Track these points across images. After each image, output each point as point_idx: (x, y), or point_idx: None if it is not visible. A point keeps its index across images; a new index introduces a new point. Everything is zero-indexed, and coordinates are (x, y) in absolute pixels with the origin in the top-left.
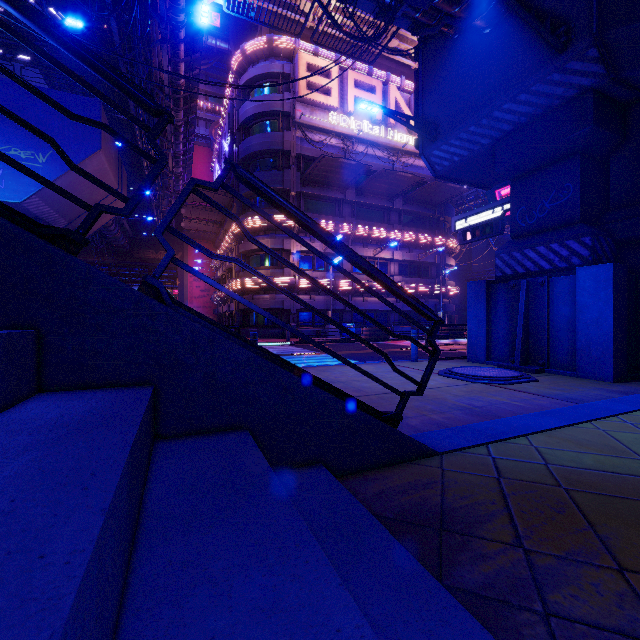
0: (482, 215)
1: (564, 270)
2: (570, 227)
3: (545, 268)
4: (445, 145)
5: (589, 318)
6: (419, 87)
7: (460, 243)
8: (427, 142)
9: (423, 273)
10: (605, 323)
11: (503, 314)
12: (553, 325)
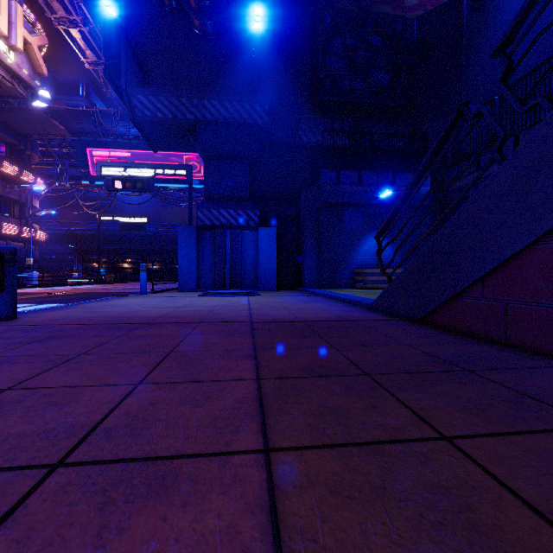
0: (133, 170)
1: (246, 228)
2: (245, 202)
3: (234, 224)
4: (154, 97)
5: (265, 257)
6: (122, 19)
7: (108, 189)
8: (132, 81)
9: (2, 209)
10: (273, 259)
11: (209, 253)
12: (244, 261)
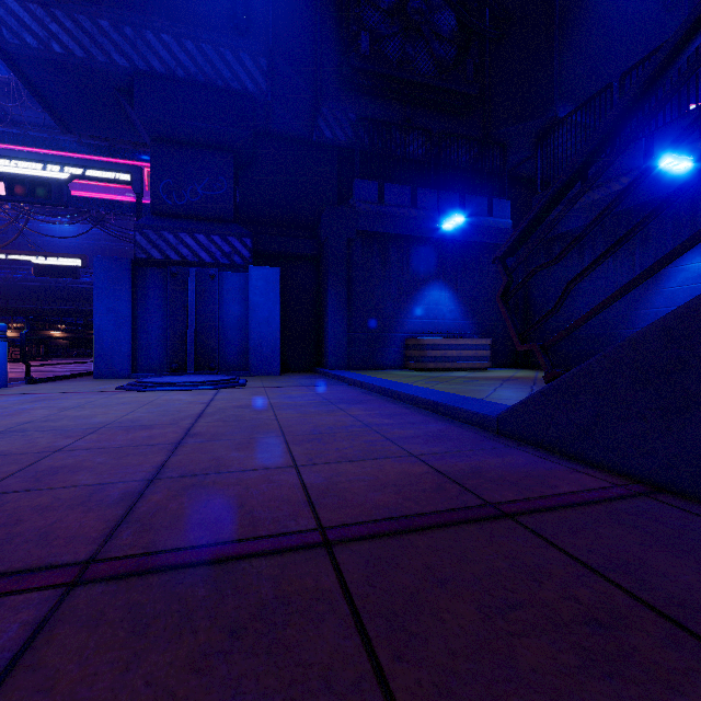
0: (30, 165)
1: (227, 267)
2: (227, 224)
3: (206, 260)
4: (41, 8)
5: (261, 317)
6: None
7: None
8: None
9: None
10: (274, 322)
11: (158, 309)
12: (223, 324)
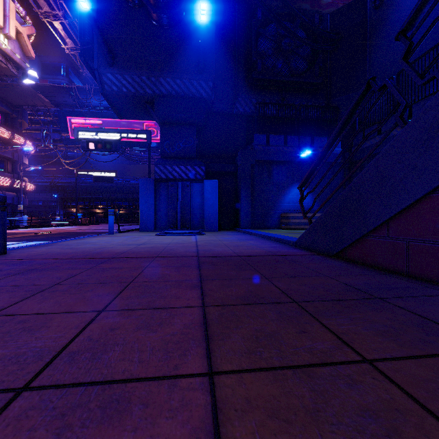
0: (104, 134)
1: (194, 180)
2: (193, 160)
3: (184, 178)
4: (120, 75)
5: (209, 204)
6: (94, 12)
7: (83, 149)
8: (103, 63)
9: None
10: (215, 206)
11: (165, 201)
12: (192, 207)
